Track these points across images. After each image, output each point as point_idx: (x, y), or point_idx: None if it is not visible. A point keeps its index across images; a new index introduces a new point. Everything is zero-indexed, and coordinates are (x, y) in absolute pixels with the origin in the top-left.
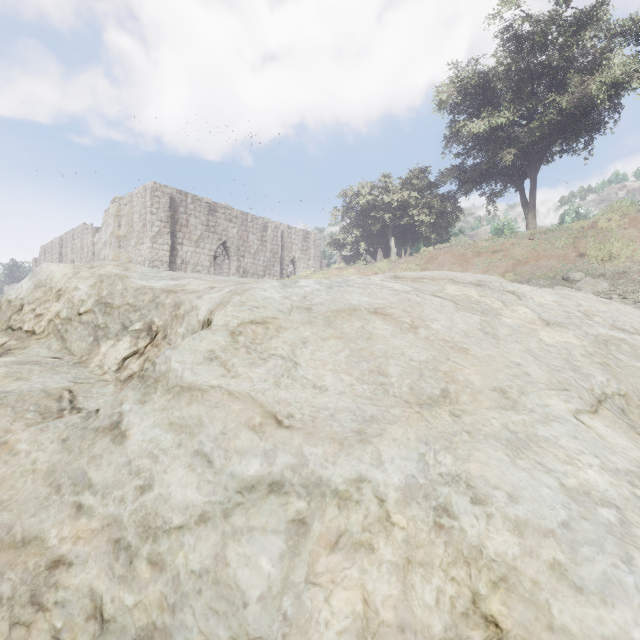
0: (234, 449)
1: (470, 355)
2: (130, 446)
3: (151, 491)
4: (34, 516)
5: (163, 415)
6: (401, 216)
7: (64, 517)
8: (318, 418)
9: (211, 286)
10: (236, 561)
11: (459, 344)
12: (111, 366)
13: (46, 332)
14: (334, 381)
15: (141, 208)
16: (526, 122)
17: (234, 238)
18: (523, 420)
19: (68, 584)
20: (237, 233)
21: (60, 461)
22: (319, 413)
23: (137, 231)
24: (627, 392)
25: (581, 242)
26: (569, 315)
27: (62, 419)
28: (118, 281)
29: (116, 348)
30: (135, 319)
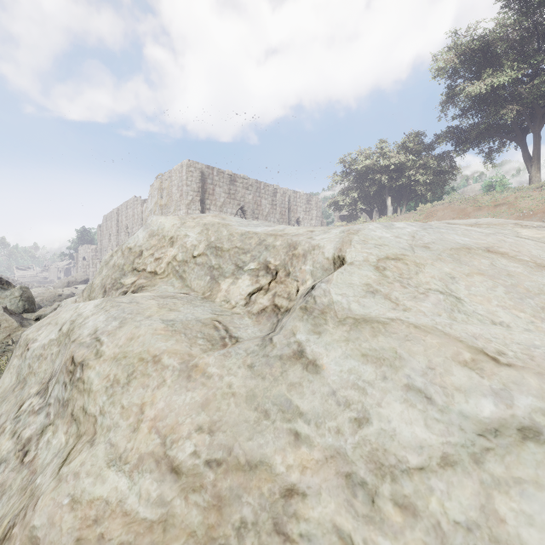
0: (452, 386)
1: None
2: (329, 376)
3: (370, 425)
4: (250, 440)
5: (350, 346)
6: (397, 177)
7: (284, 444)
8: (535, 356)
9: (309, 230)
10: (513, 518)
11: None
12: (238, 301)
13: (166, 273)
14: (510, 317)
15: (178, 181)
16: (529, 79)
17: (250, 203)
18: None
19: (307, 516)
20: (252, 199)
21: (257, 386)
22: (531, 351)
23: (175, 200)
24: None
25: None
26: None
27: (240, 346)
28: (222, 228)
29: (237, 285)
30: (247, 260)
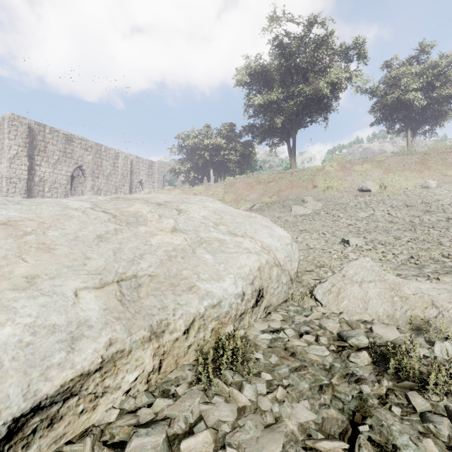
0: None
1: (49, 253)
2: None
3: None
4: None
5: None
6: (217, 155)
7: None
8: None
9: None
10: None
11: (53, 246)
12: None
13: None
14: None
15: None
16: (290, 100)
17: (89, 163)
18: (16, 296)
19: None
20: (92, 159)
21: None
22: None
23: None
24: (159, 273)
25: (316, 178)
26: (201, 225)
27: None
28: None
29: None
30: None
